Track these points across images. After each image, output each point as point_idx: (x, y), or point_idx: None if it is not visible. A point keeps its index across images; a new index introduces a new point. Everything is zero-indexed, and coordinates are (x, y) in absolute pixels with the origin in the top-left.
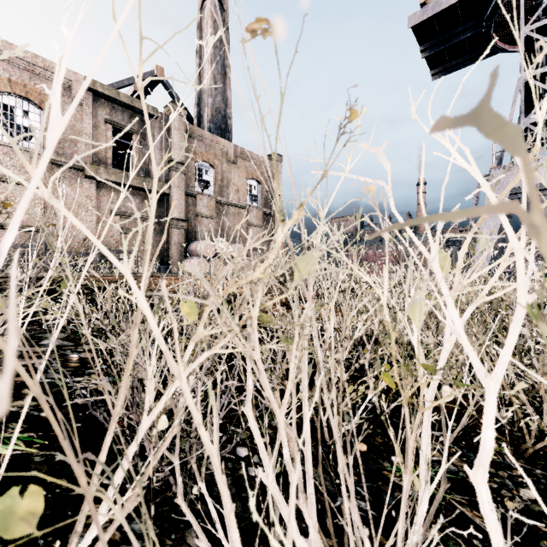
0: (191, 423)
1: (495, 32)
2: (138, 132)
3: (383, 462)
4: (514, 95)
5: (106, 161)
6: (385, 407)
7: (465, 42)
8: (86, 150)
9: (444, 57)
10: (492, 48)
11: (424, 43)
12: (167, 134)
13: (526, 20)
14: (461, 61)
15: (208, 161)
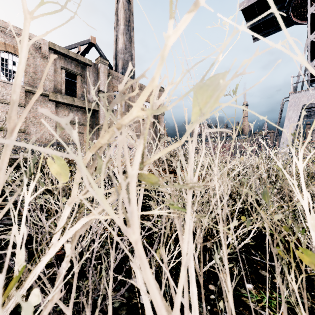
0: (100, 257)
1: (291, 12)
2: (80, 74)
3: (241, 289)
4: (304, 49)
5: (61, 91)
6: (296, 287)
7: (273, 19)
8: (50, 85)
9: (260, 28)
10: (290, 22)
11: (248, 19)
12: (97, 75)
13: (310, 5)
14: (270, 30)
15: None
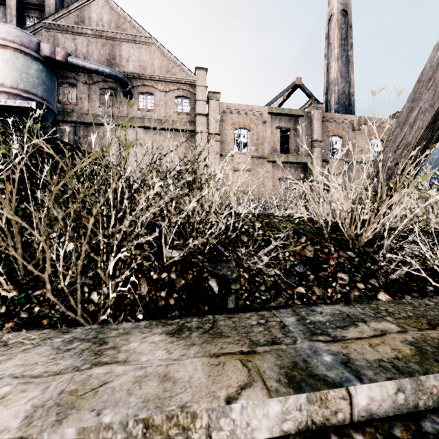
0: None
1: None
2: (293, 128)
3: None
4: None
5: (276, 151)
6: None
7: None
8: (268, 147)
9: None
10: None
11: None
12: (309, 124)
13: None
14: None
15: (338, 134)
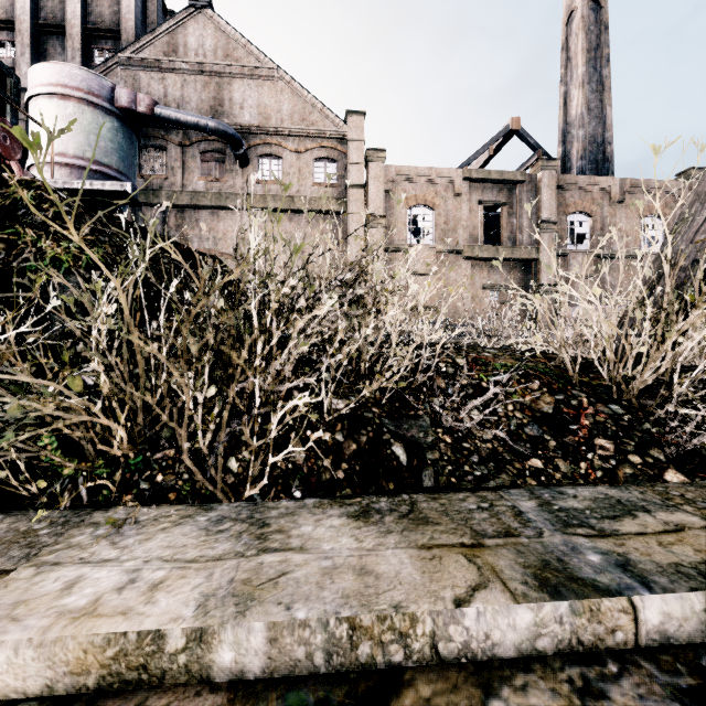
0: None
1: None
2: (506, 203)
3: None
4: None
5: (478, 240)
6: None
7: None
8: (464, 235)
9: None
10: None
11: None
12: (534, 195)
13: None
14: None
15: (583, 210)
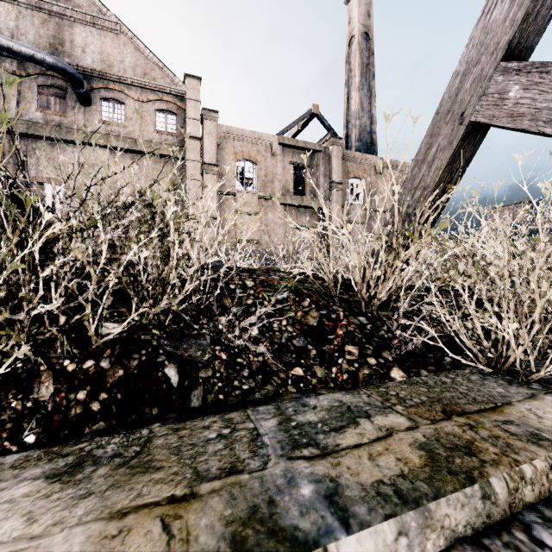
0: None
1: None
2: (309, 165)
3: None
4: None
5: (289, 191)
6: None
7: None
8: (279, 186)
9: None
10: None
11: None
12: (328, 162)
13: None
14: None
15: (359, 176)
